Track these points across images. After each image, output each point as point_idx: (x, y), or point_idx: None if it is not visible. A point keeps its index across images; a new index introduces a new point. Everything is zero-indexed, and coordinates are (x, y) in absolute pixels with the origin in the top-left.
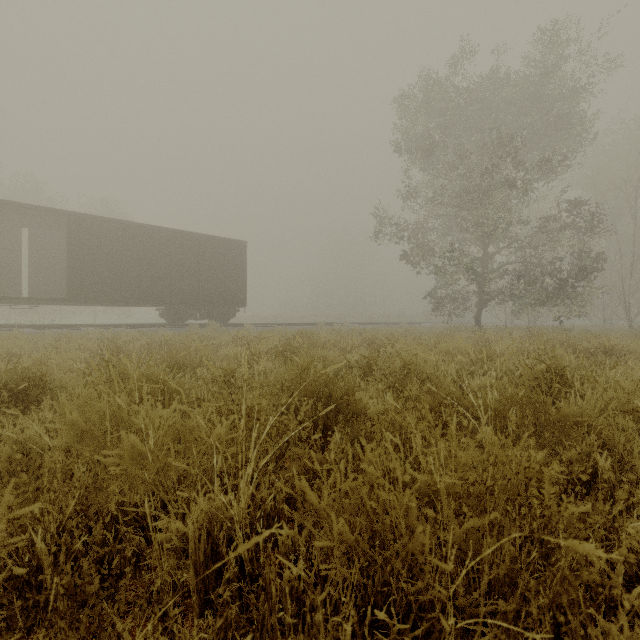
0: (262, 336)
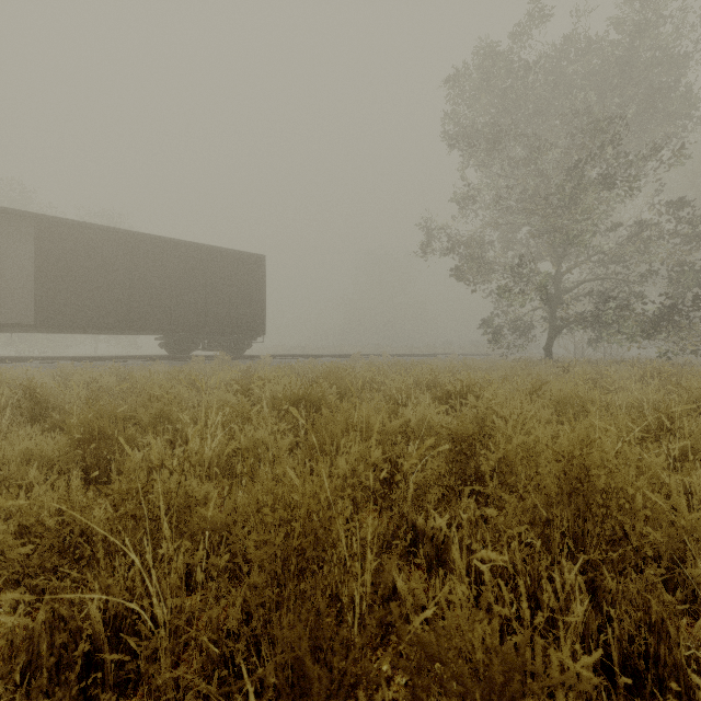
0: (272, 375)
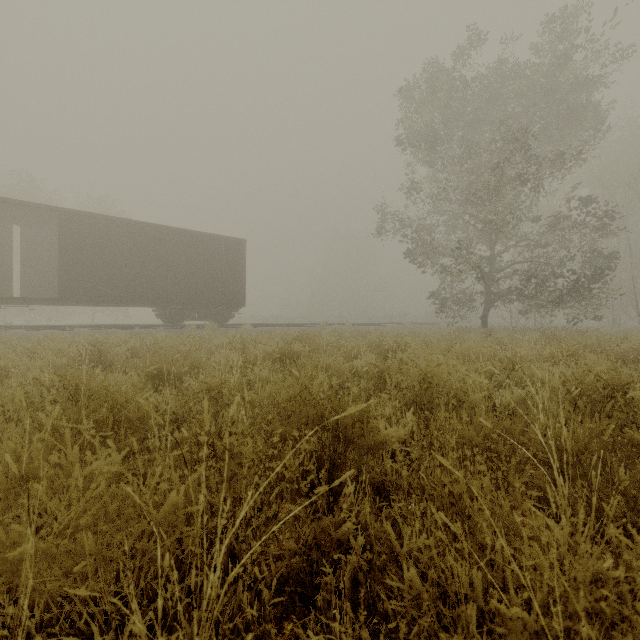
0: (260, 339)
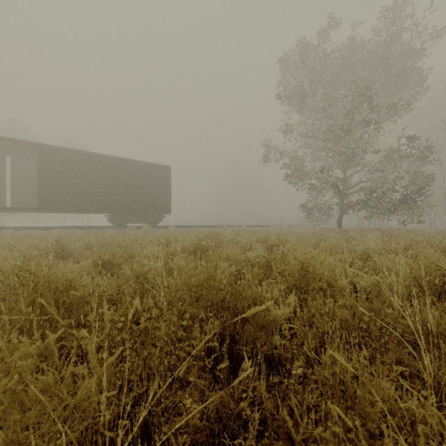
0: (179, 236)
